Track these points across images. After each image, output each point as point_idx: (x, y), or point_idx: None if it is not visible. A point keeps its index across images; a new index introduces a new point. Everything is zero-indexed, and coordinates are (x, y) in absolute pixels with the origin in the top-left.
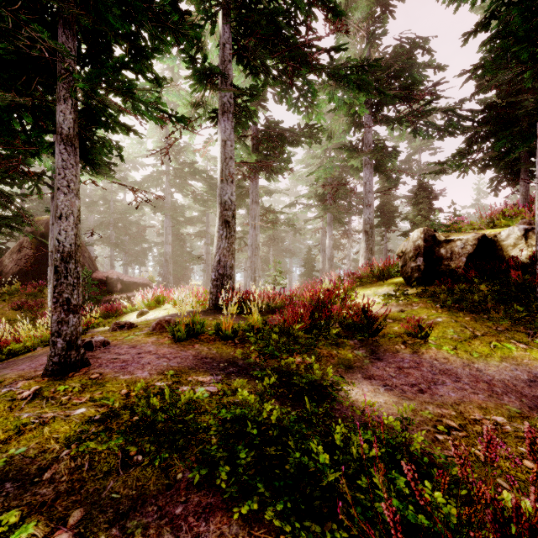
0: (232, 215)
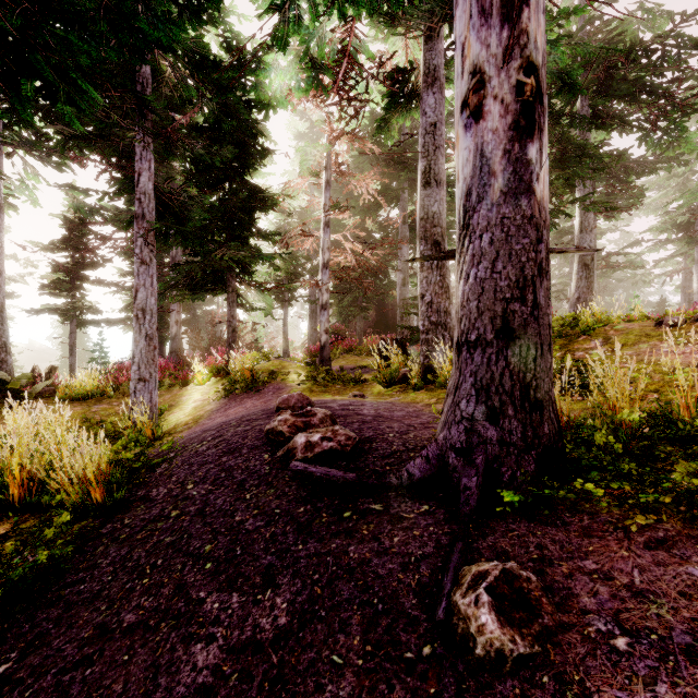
0: (591, 259)
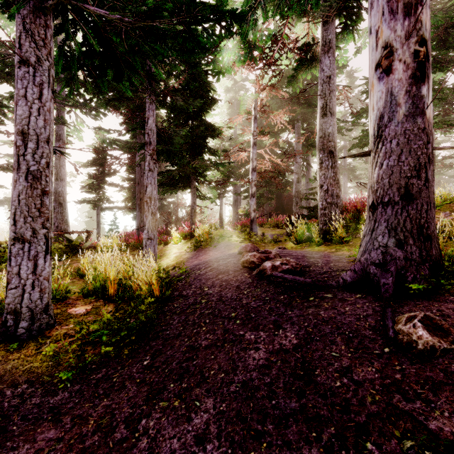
0: None
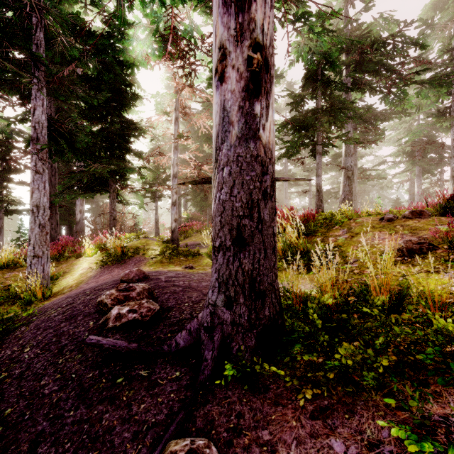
0: (351, 173)
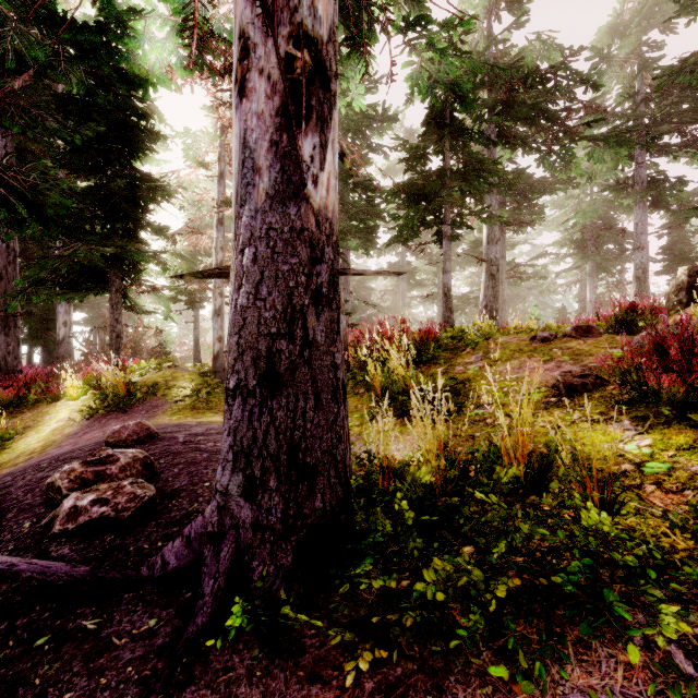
0: (496, 269)
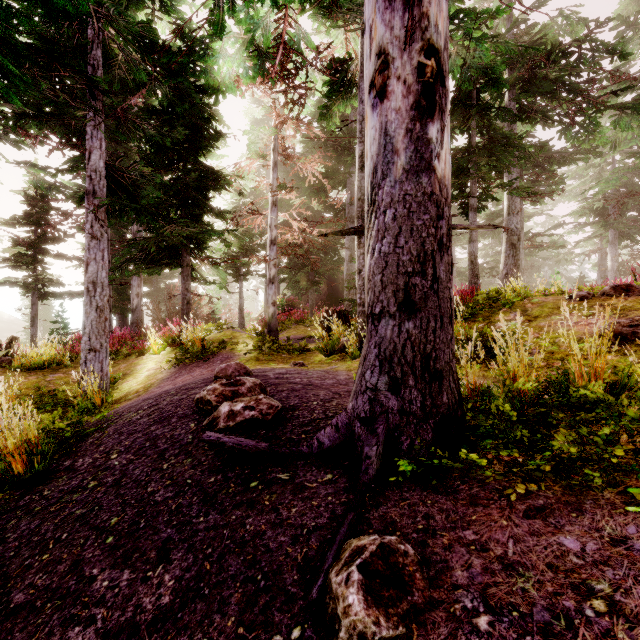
0: (517, 239)
